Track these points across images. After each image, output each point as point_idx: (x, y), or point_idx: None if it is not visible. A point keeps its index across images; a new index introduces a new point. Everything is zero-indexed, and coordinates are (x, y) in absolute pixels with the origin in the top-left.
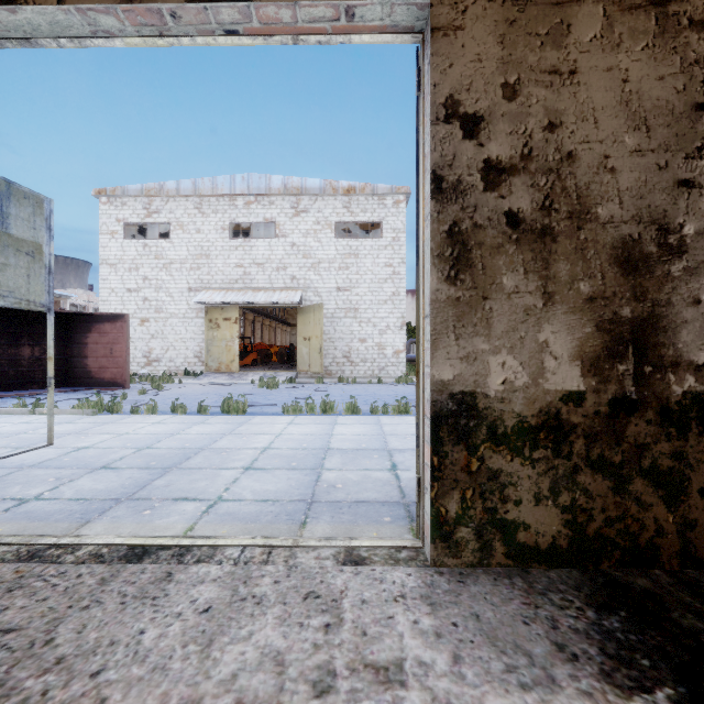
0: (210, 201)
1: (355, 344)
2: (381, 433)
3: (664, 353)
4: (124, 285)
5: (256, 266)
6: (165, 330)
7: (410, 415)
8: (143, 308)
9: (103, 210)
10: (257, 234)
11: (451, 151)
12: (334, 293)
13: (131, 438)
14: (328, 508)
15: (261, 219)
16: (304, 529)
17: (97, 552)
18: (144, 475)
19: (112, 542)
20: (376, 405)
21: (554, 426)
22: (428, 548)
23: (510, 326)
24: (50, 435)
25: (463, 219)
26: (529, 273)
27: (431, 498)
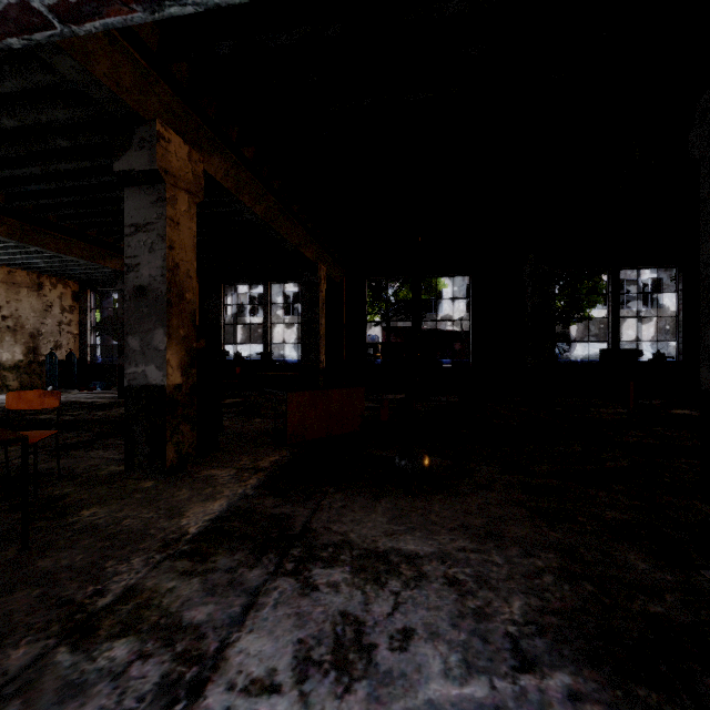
0: None
1: None
2: None
3: (39, 353)
4: None
5: None
6: None
7: None
8: None
9: None
10: None
11: None
12: None
13: None
14: None
15: None
16: None
17: None
18: None
19: None
20: None
21: (18, 366)
22: None
23: (8, 347)
24: None
25: None
26: (12, 337)
27: None
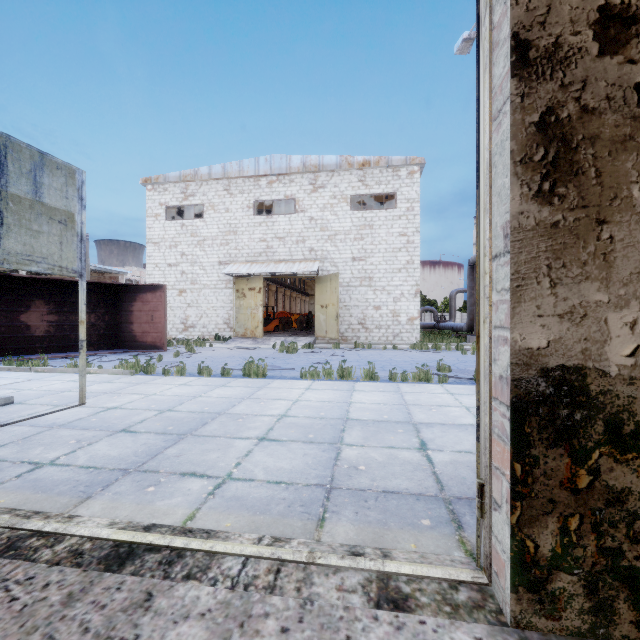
0: (237, 183)
1: (370, 312)
2: (402, 403)
3: None
4: (166, 260)
5: (278, 240)
6: (199, 300)
7: (431, 383)
8: (181, 280)
9: (149, 196)
10: (279, 212)
11: (543, 0)
12: (350, 263)
13: (157, 399)
14: (350, 499)
15: (282, 196)
16: (322, 529)
17: (78, 548)
18: (159, 442)
19: (98, 535)
20: (394, 371)
21: None
22: (503, 594)
23: None
24: (81, 395)
25: (564, 102)
26: None
27: (511, 525)
